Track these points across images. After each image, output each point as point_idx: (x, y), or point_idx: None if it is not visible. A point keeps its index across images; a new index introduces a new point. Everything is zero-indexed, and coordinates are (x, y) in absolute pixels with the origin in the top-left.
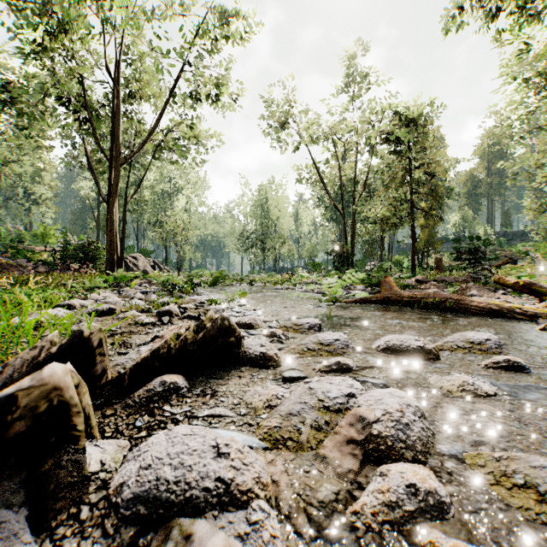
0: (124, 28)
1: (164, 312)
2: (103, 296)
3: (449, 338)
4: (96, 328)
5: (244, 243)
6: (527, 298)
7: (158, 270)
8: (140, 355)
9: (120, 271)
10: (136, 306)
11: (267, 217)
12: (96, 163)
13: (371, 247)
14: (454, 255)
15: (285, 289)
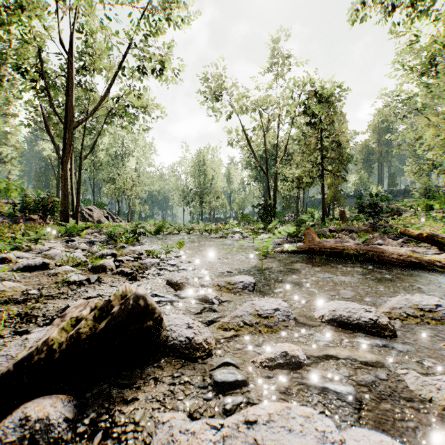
0: (75, 4)
1: (98, 267)
2: (50, 246)
3: (393, 302)
4: (14, 289)
5: (185, 197)
6: (425, 246)
7: (111, 220)
8: (23, 350)
9: (72, 222)
10: (73, 259)
11: (204, 176)
12: (54, 127)
13: (288, 201)
14: (353, 208)
15: (218, 238)
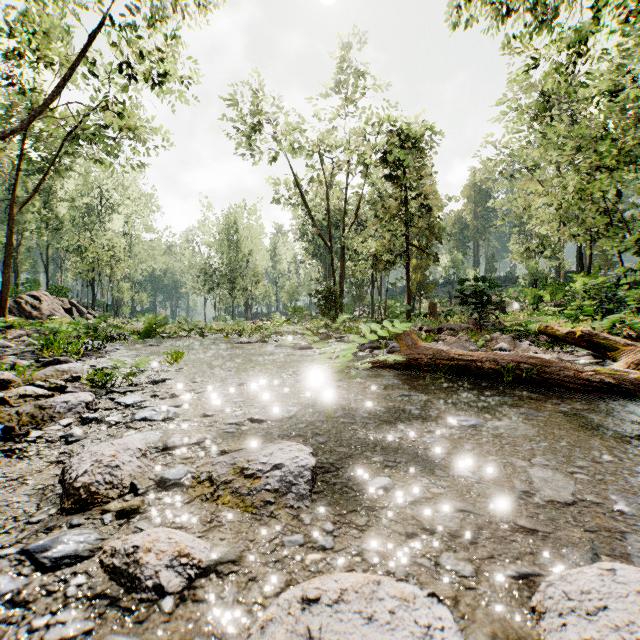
0: None
1: None
2: None
3: None
4: None
5: (206, 281)
6: (565, 352)
7: (77, 315)
8: None
9: None
10: None
11: (236, 250)
12: None
13: (360, 290)
14: (444, 300)
15: (253, 342)
